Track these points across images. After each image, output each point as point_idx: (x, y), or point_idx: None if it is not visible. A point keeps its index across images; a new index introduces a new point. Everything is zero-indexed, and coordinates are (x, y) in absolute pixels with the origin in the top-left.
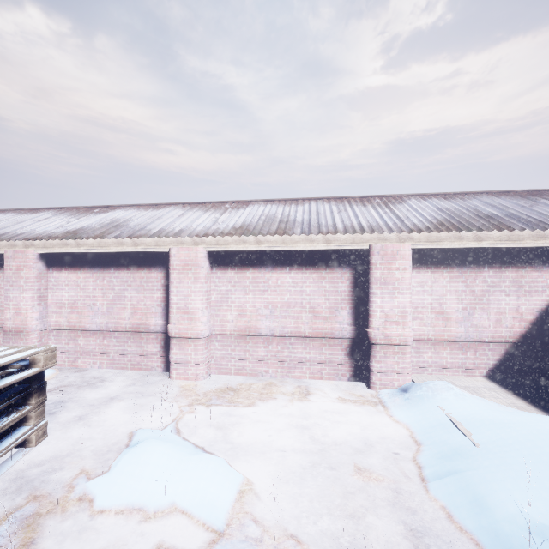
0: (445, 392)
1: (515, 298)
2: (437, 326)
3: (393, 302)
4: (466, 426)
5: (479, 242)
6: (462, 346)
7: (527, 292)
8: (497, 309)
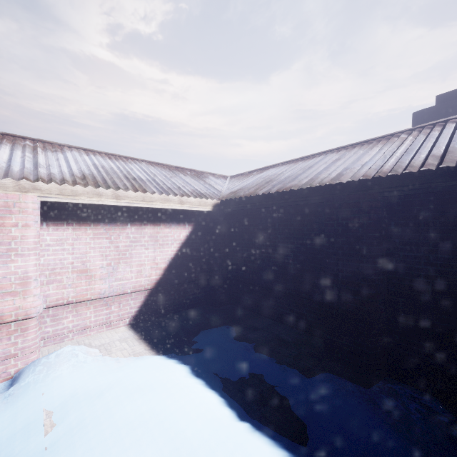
0: (65, 366)
1: (152, 250)
2: (80, 286)
3: (7, 267)
4: (56, 416)
5: (118, 200)
6: (107, 301)
7: (161, 245)
8: (138, 261)
